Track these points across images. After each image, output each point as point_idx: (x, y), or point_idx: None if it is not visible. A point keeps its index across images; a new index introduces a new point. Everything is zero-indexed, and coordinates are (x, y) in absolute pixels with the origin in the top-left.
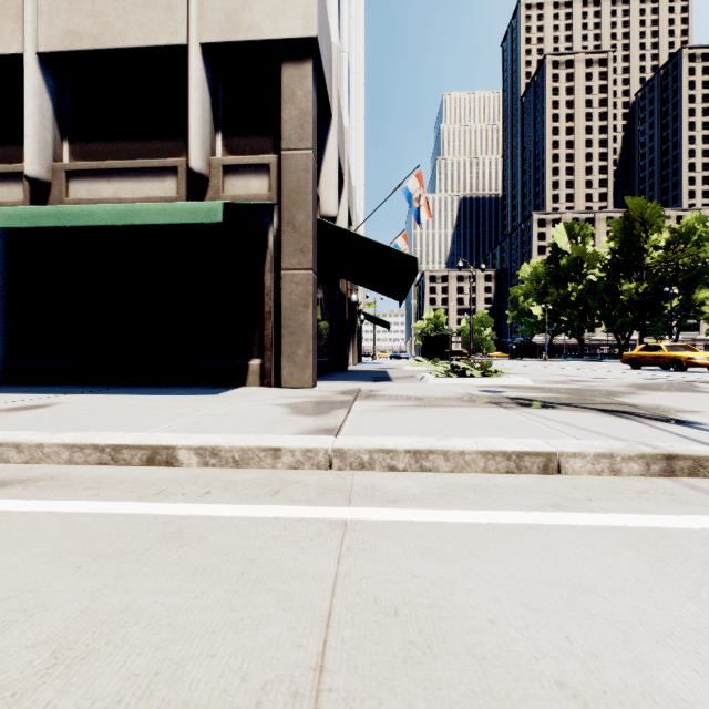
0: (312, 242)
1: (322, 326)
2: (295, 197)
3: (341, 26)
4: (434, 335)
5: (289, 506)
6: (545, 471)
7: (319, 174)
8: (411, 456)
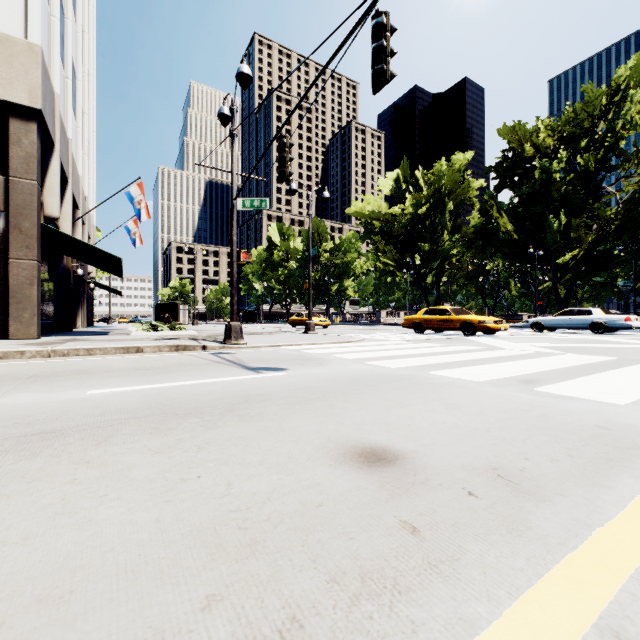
0: (38, 242)
1: (46, 295)
2: (22, 210)
3: (66, 57)
4: (166, 303)
5: (33, 361)
6: (138, 352)
7: (43, 185)
8: (86, 351)
